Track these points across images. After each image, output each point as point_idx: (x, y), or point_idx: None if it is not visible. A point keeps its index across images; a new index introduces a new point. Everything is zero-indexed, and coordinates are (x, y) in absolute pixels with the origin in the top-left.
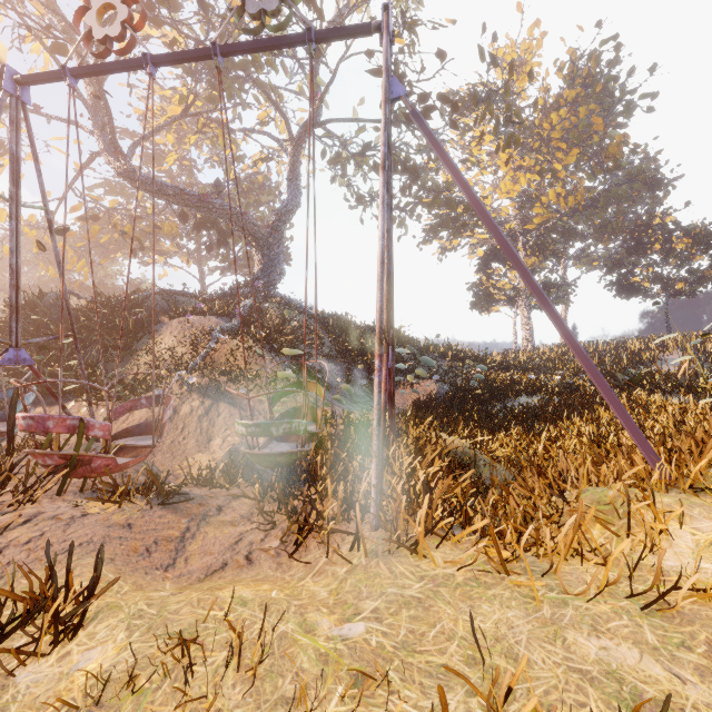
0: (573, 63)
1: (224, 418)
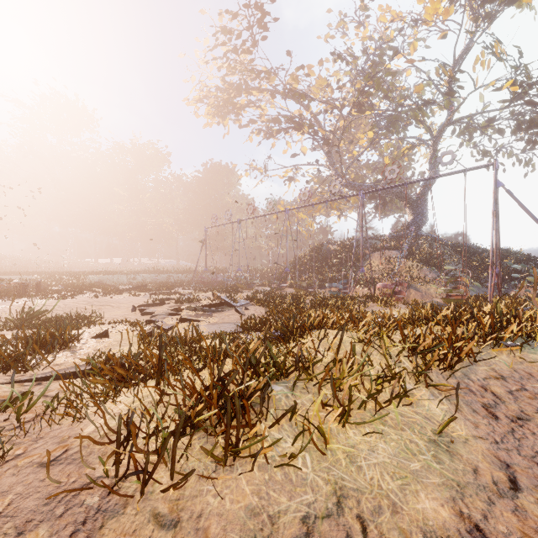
0: None
1: (413, 295)
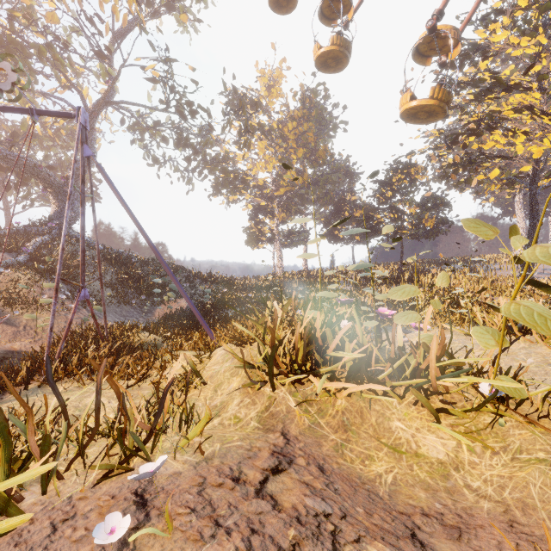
0: (302, 93)
1: None
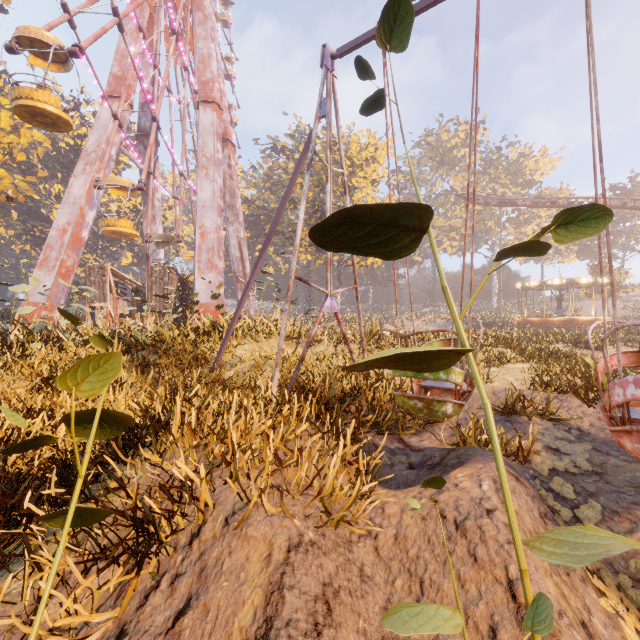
0: None
1: None
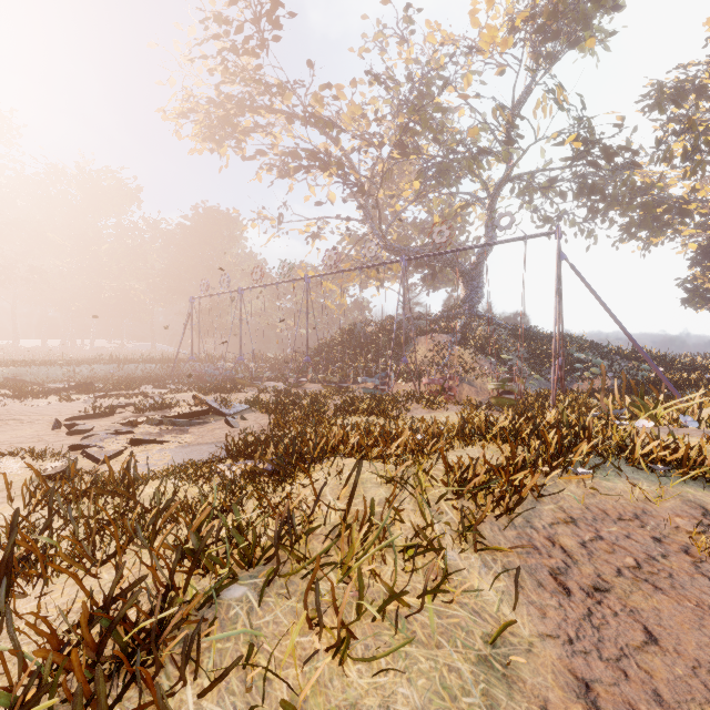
0: None
1: (466, 391)
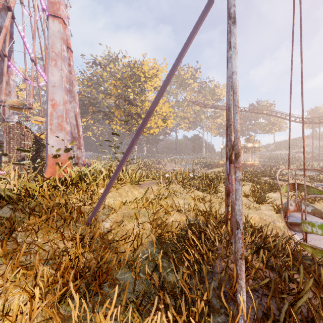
0: None
1: None
